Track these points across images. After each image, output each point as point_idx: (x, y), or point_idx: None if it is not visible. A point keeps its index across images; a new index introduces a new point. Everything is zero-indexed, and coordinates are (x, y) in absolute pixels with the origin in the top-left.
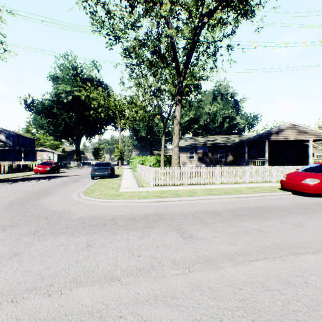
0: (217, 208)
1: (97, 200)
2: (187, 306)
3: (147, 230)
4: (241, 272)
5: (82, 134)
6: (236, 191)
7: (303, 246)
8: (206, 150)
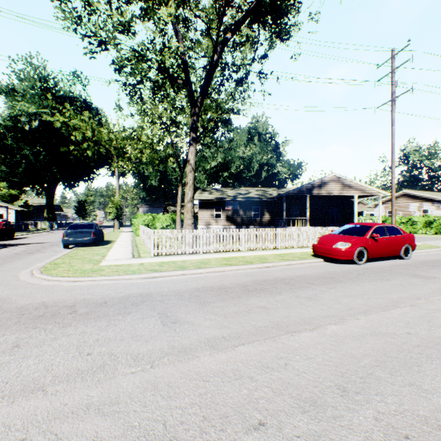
0: (227, 282)
1: (59, 279)
2: (129, 411)
3: (118, 317)
4: (217, 361)
5: (58, 179)
6: (259, 260)
7: (305, 322)
8: (237, 207)
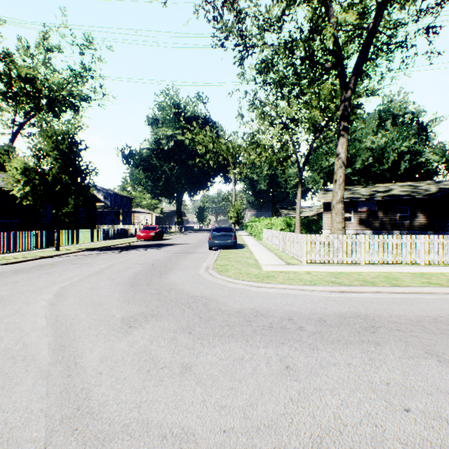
0: None
1: (241, 283)
2: None
3: (369, 348)
4: None
5: (184, 189)
6: None
7: None
8: (374, 207)
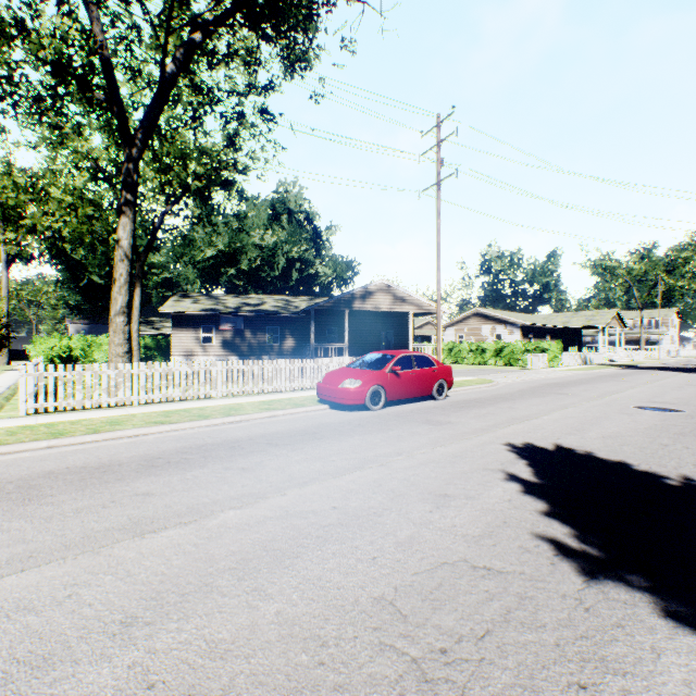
0: (128, 454)
1: None
2: None
3: None
4: None
5: None
6: (226, 412)
7: (191, 512)
8: (241, 325)
